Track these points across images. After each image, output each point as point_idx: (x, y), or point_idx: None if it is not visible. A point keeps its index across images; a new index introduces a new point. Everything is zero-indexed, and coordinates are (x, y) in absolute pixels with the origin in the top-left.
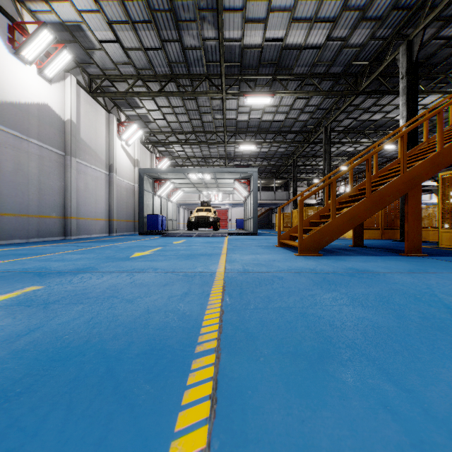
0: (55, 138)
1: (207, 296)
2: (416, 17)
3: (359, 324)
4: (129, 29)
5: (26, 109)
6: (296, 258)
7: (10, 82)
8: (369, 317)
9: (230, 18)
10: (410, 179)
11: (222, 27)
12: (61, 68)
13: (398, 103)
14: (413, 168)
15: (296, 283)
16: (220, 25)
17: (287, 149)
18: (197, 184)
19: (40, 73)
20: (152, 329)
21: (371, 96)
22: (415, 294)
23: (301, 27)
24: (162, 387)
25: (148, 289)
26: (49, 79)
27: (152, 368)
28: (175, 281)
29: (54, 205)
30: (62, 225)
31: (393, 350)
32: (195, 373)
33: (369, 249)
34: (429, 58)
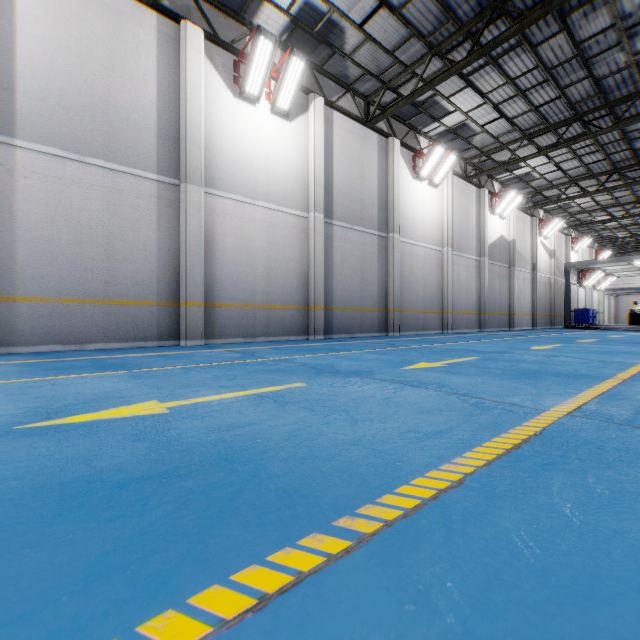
0: (505, 256)
1: None
2: None
3: None
4: (573, 160)
5: (494, 244)
6: None
7: (490, 232)
8: None
9: None
10: None
11: None
12: (513, 207)
13: None
14: None
15: None
16: None
17: None
18: None
19: (501, 217)
20: None
21: None
22: None
23: None
24: None
25: None
26: (504, 218)
27: None
28: None
29: (504, 305)
30: (508, 319)
31: None
32: None
33: None
34: None
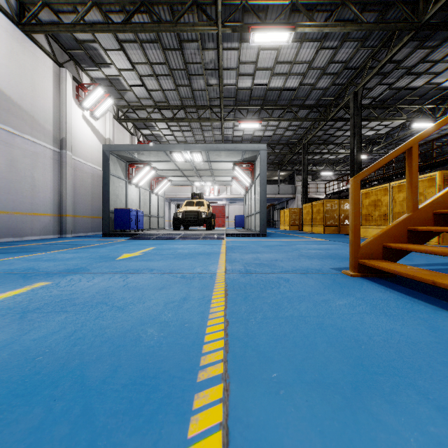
0: None
1: None
2: None
3: None
4: None
5: None
6: None
7: None
8: None
9: None
10: None
11: None
12: None
13: None
14: None
15: None
16: None
17: (296, 132)
18: (186, 171)
19: None
20: None
21: (423, 45)
22: None
23: None
24: None
25: None
26: None
27: None
28: None
29: None
30: None
31: None
32: None
33: None
34: None
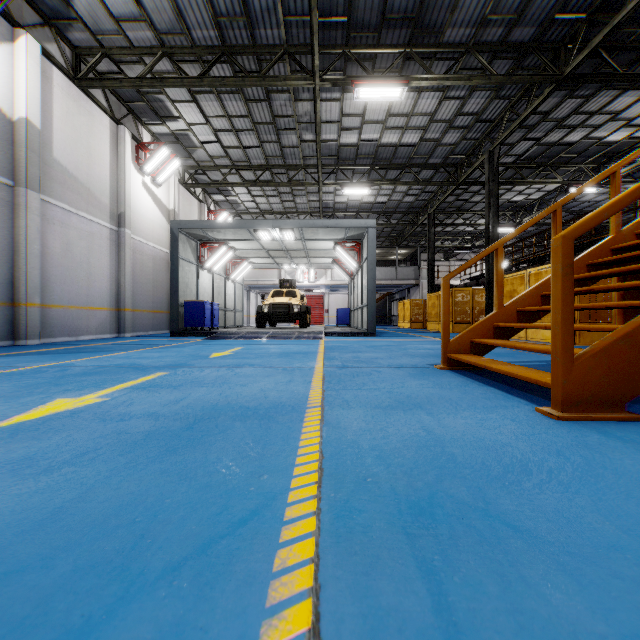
0: None
1: None
2: None
3: None
4: None
5: None
6: (579, 438)
7: None
8: None
9: None
10: None
11: None
12: None
13: (617, 109)
14: None
15: None
16: None
17: (419, 198)
18: (273, 252)
19: None
20: None
21: (574, 94)
22: None
23: None
24: None
25: None
26: None
27: None
28: None
29: None
30: (8, 319)
31: None
32: None
33: None
34: None
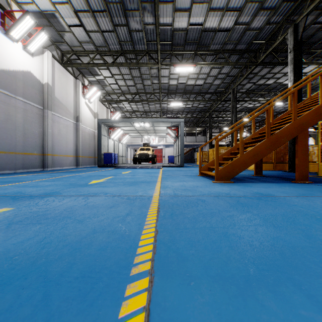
0: (36, 96)
1: (145, 216)
2: (300, 7)
3: (275, 244)
4: (90, 16)
5: (14, 74)
6: (213, 184)
7: (2, 55)
8: (282, 237)
9: (164, 8)
10: (299, 125)
11: (158, 14)
12: (40, 45)
13: (286, 71)
14: (302, 117)
15: (216, 205)
16: (156, 12)
17: (205, 105)
18: (140, 131)
19: (25, 49)
20: (94, 249)
21: (266, 66)
22: (314, 215)
23: (216, 15)
24: (93, 320)
25: (97, 211)
26: (31, 53)
27: (87, 294)
28: (120, 203)
29: (35, 146)
30: (41, 160)
31: (313, 273)
32: (128, 302)
33: (267, 178)
34: (309, 38)
